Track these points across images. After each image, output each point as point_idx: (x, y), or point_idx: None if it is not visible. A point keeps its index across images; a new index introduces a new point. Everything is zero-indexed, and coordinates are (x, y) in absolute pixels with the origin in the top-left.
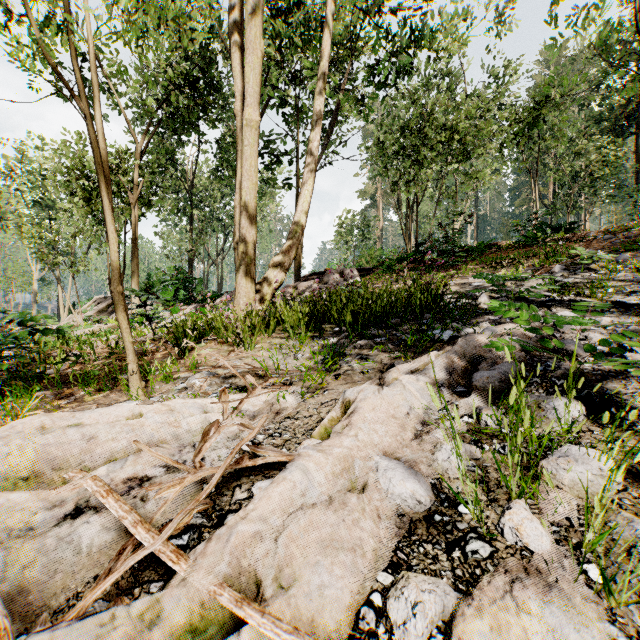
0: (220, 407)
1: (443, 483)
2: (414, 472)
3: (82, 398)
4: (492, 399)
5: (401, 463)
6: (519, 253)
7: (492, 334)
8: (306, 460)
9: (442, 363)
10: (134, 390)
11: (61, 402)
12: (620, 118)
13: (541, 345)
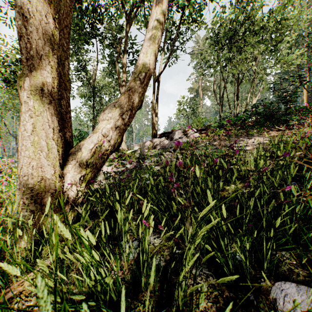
0: None
1: None
2: None
3: None
4: None
5: None
6: None
7: None
8: None
9: None
10: None
11: None
12: None
13: None
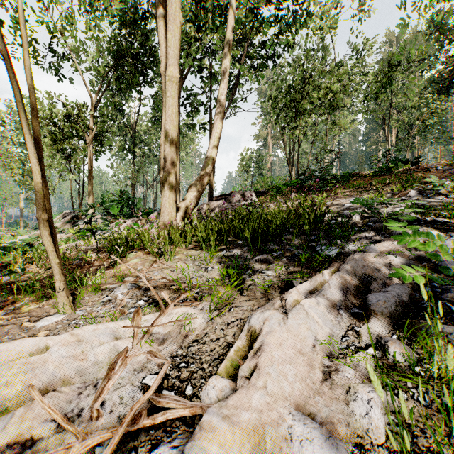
0: (133, 328)
1: (367, 453)
2: (334, 443)
3: (20, 309)
4: (391, 325)
5: (317, 426)
6: (377, 180)
7: (375, 253)
8: (208, 439)
9: (336, 283)
10: (61, 305)
11: (1, 313)
12: (446, 81)
13: (421, 264)
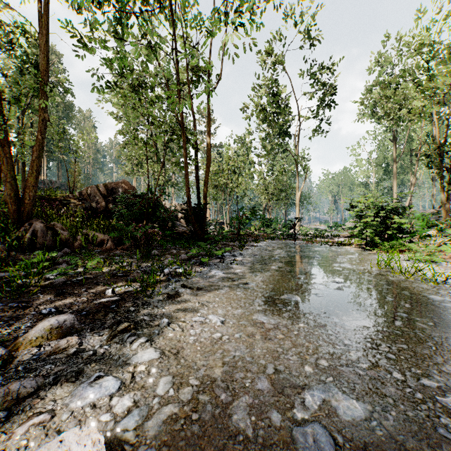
0: None
1: None
2: None
3: None
4: None
5: None
6: None
7: None
8: None
9: None
10: None
11: None
12: None
13: None
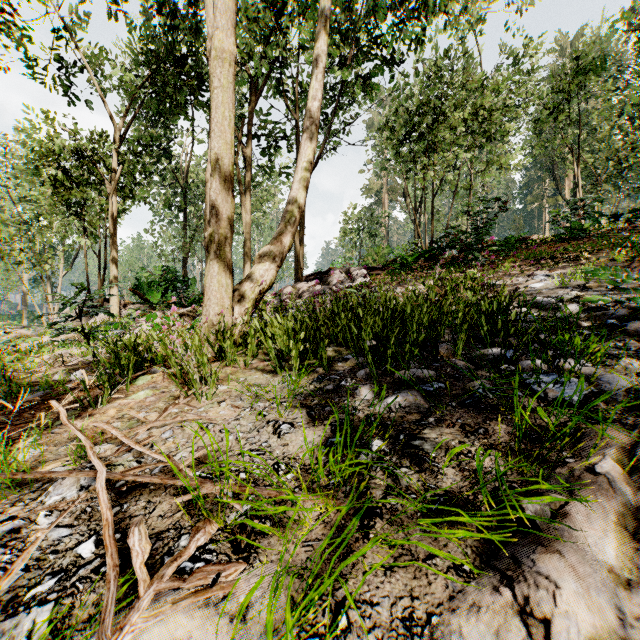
0: None
1: None
2: None
3: None
4: None
5: None
6: (571, 247)
7: None
8: None
9: None
10: None
11: None
12: None
13: None
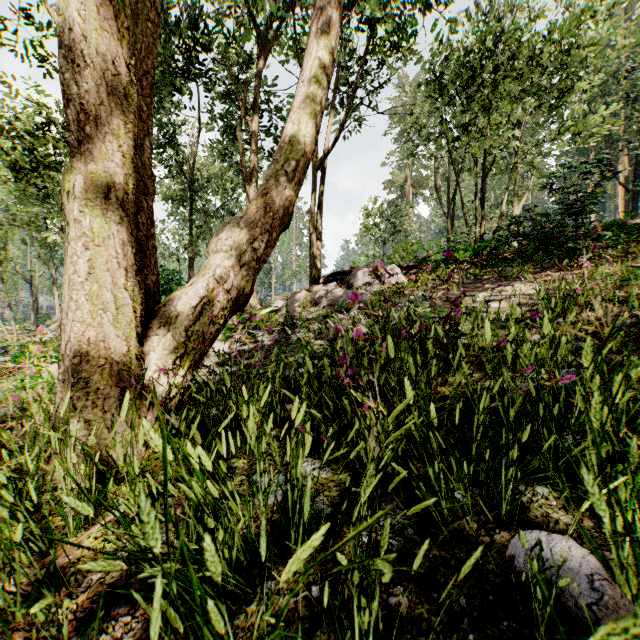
0: None
1: None
2: None
3: None
4: None
5: None
6: None
7: None
8: None
9: None
10: None
11: None
12: None
13: None
